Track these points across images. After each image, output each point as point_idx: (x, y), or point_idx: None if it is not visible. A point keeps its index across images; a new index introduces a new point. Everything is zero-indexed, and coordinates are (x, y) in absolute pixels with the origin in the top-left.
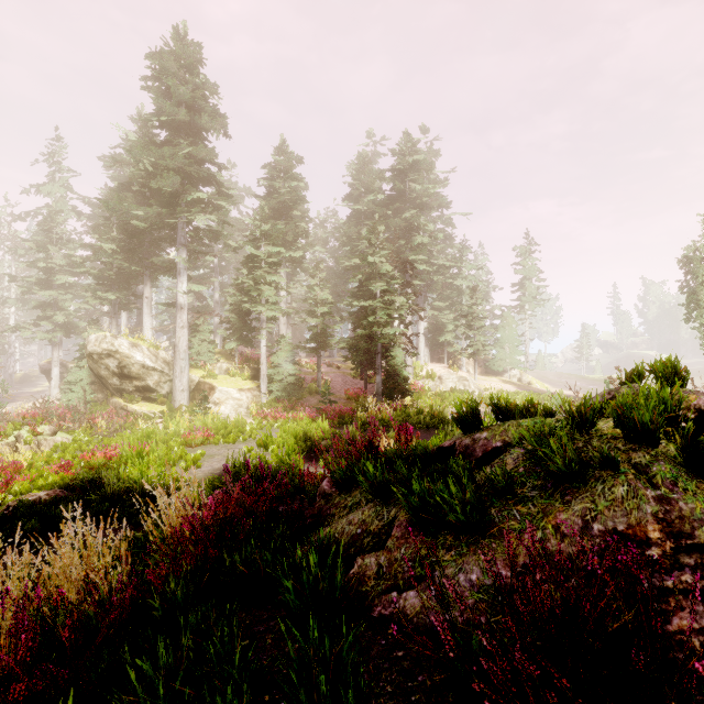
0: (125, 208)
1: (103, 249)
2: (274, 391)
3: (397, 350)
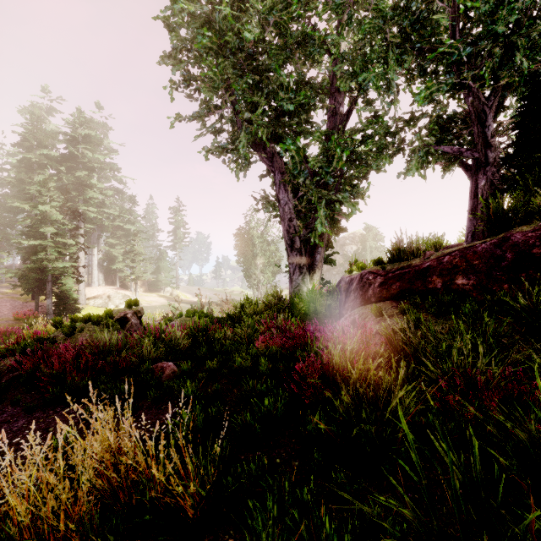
0: None
1: None
2: None
3: (68, 278)
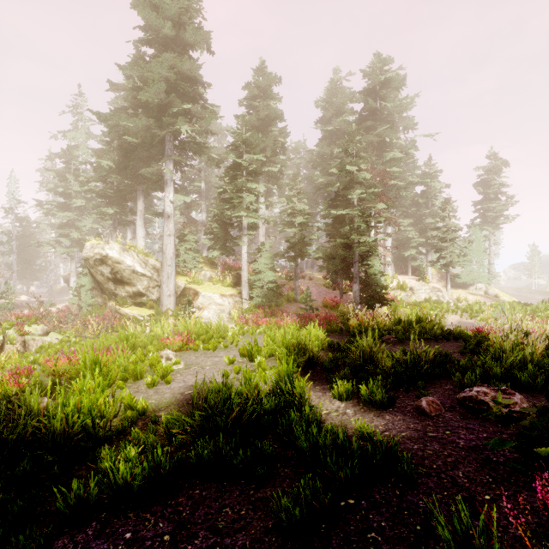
0: (116, 120)
1: (102, 166)
2: (254, 297)
3: (374, 259)
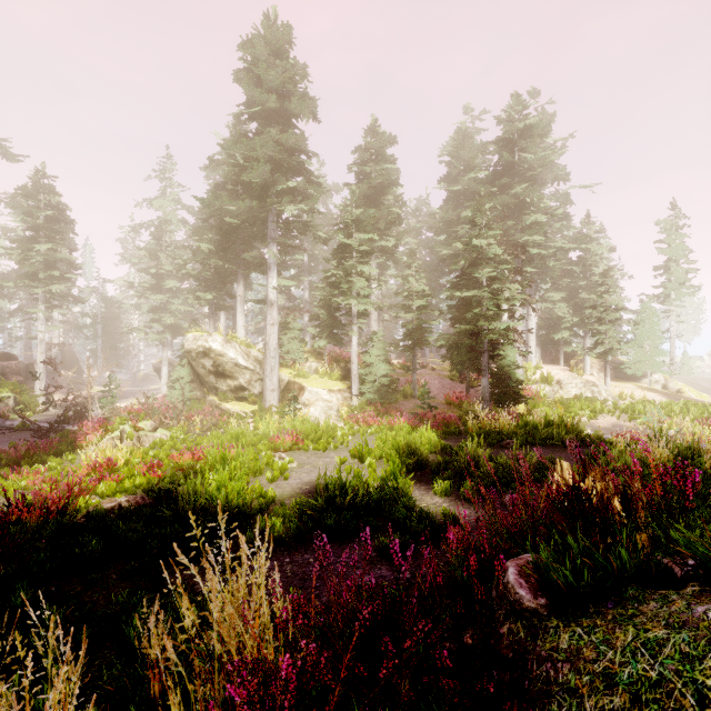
0: (219, 204)
1: (201, 249)
2: (366, 393)
3: (508, 348)
